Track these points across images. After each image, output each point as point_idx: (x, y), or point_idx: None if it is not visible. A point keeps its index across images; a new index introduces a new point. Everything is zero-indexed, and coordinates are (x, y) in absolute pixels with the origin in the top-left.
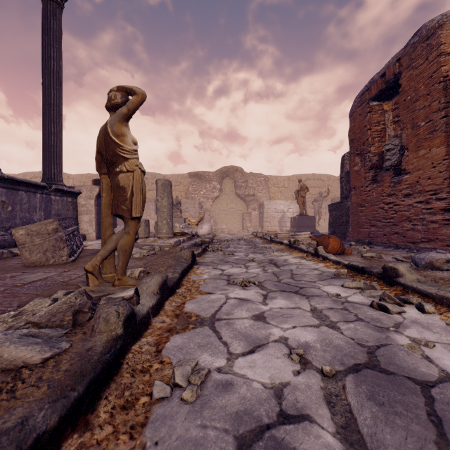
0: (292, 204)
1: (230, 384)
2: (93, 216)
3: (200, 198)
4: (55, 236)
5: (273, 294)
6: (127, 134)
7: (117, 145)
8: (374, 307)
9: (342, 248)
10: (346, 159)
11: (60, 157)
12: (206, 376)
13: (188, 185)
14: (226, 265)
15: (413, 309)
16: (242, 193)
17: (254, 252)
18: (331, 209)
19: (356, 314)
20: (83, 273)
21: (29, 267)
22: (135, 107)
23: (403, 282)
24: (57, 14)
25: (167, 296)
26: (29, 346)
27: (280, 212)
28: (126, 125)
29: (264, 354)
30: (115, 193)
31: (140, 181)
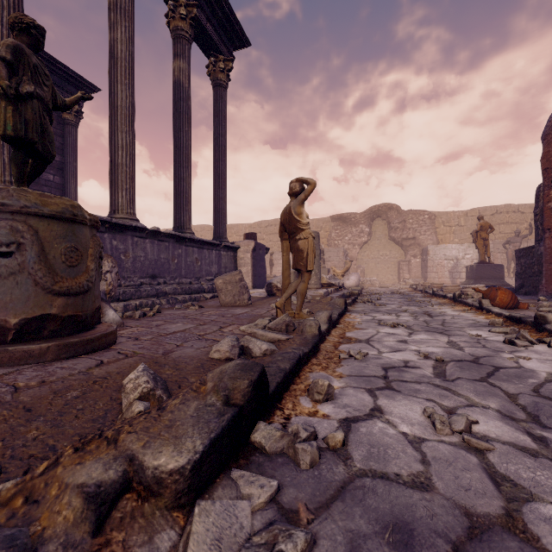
0: (469, 248)
1: (379, 358)
2: (250, 268)
3: (344, 245)
4: (240, 284)
5: (418, 332)
6: (303, 212)
7: (297, 221)
8: (505, 343)
9: (513, 302)
10: (542, 190)
11: (225, 217)
12: (366, 354)
13: (331, 231)
14: (376, 313)
15: (543, 346)
16: (397, 237)
17: (409, 305)
18: (519, 255)
19: (484, 345)
20: (265, 311)
21: (226, 306)
22: (309, 193)
23: (548, 328)
24: (223, 96)
25: (332, 327)
26: (277, 334)
27: (452, 259)
28: (303, 206)
29: (401, 353)
30: (295, 254)
31: (313, 244)
